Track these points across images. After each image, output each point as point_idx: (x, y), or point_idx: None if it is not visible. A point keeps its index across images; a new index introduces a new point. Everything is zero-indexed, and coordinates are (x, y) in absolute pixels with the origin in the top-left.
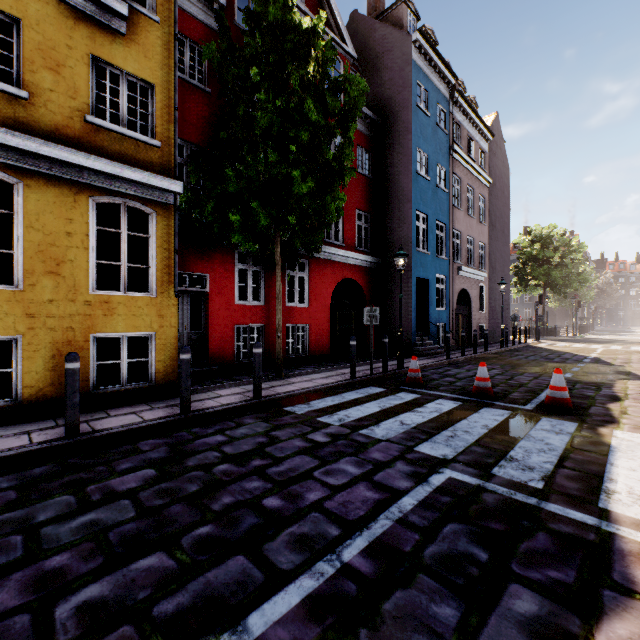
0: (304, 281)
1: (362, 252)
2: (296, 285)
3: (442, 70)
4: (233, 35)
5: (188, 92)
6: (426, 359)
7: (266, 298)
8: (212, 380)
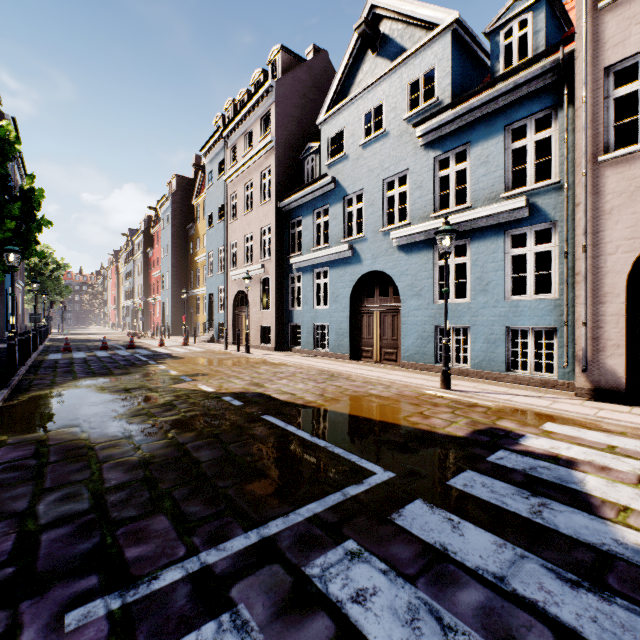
0: None
1: None
2: None
3: None
4: None
5: None
6: None
7: None
8: None
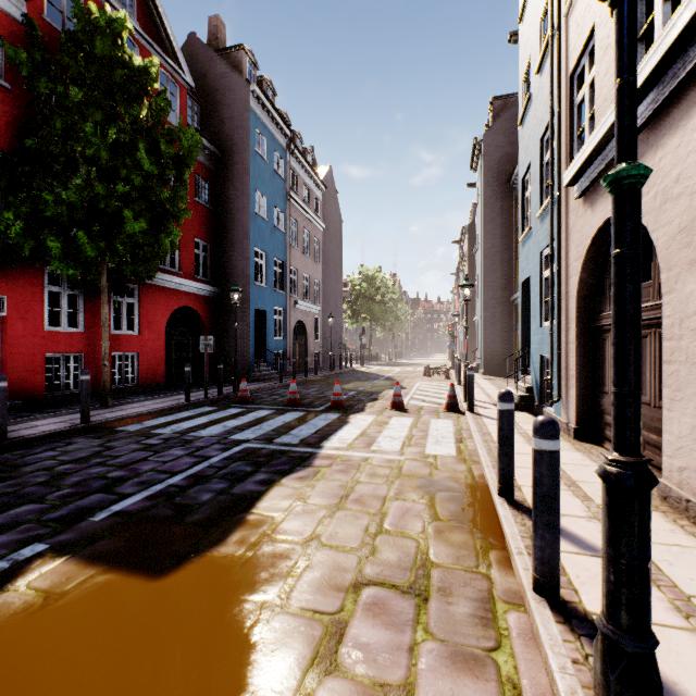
0: (134, 307)
1: (201, 281)
2: (124, 311)
3: (279, 123)
4: (42, 30)
5: None
6: (262, 383)
7: (86, 324)
8: (17, 415)
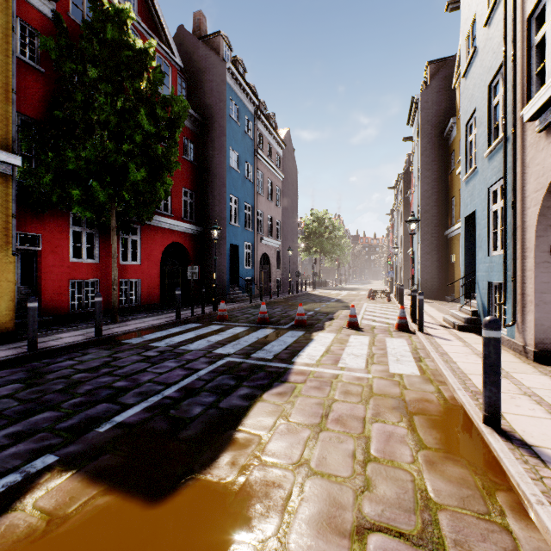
0: (137, 243)
1: (188, 222)
2: (129, 246)
3: (249, 93)
4: (67, 25)
5: (19, 67)
6: (236, 304)
7: (101, 257)
8: (48, 328)
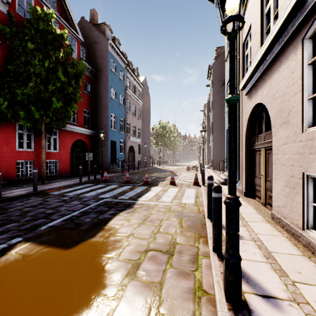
0: (56, 140)
1: (87, 128)
2: (52, 142)
3: (122, 57)
4: (15, 17)
5: None
6: (114, 173)
7: (35, 147)
8: (4, 187)
